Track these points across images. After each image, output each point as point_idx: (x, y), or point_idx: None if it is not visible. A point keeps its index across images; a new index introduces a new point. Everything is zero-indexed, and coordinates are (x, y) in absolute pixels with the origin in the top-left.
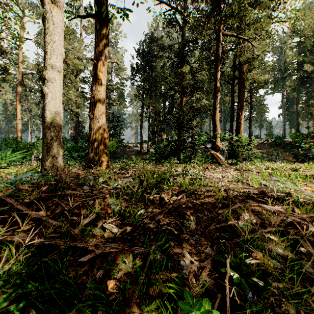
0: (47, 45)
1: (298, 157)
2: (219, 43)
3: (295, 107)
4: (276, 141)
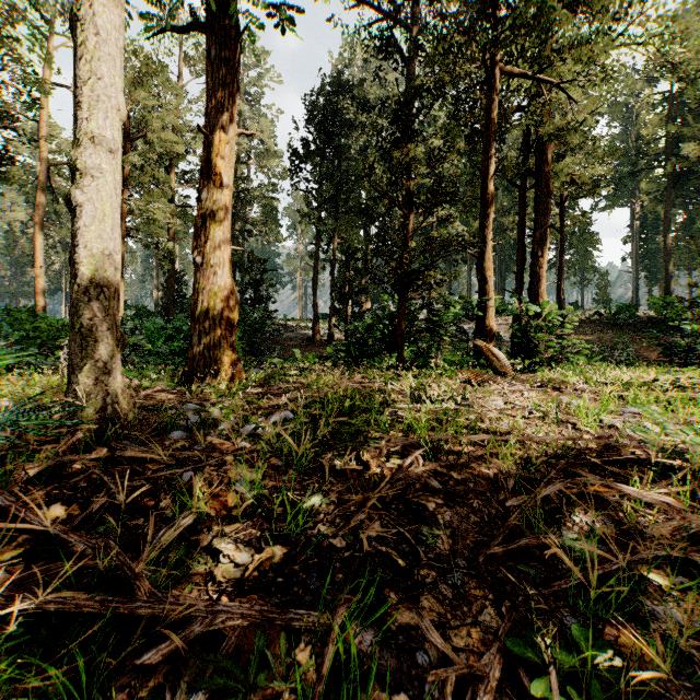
0: (82, 87)
1: (673, 353)
2: (492, 92)
3: (661, 239)
4: (619, 315)
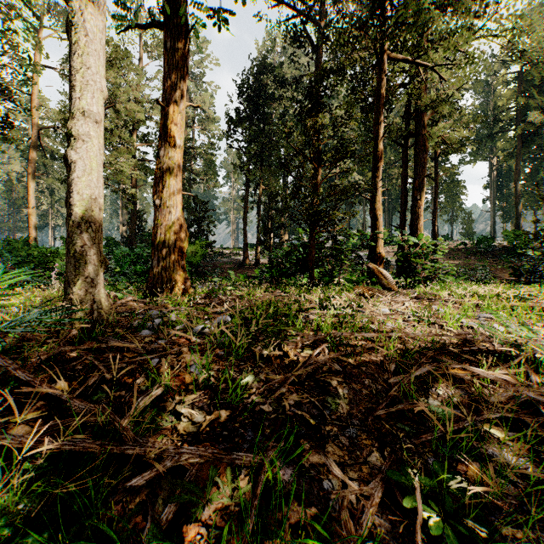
0: (76, 74)
1: (521, 273)
2: (381, 73)
3: (513, 186)
4: (480, 244)
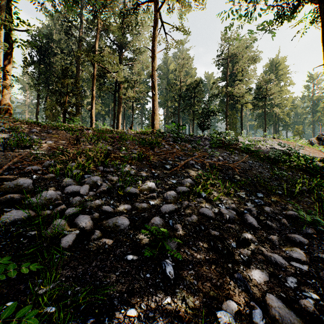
0: None
1: None
2: (94, 69)
3: None
4: None
